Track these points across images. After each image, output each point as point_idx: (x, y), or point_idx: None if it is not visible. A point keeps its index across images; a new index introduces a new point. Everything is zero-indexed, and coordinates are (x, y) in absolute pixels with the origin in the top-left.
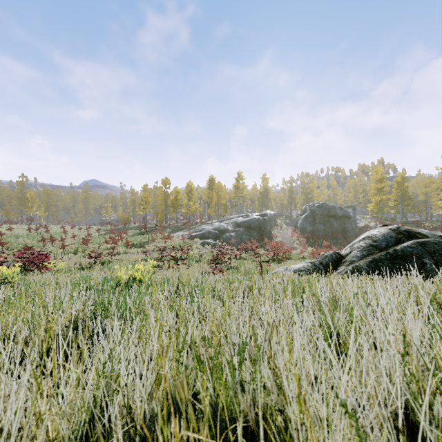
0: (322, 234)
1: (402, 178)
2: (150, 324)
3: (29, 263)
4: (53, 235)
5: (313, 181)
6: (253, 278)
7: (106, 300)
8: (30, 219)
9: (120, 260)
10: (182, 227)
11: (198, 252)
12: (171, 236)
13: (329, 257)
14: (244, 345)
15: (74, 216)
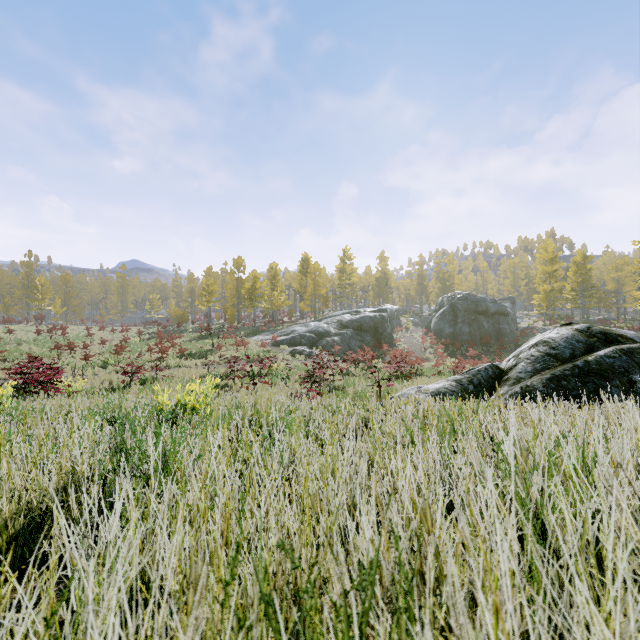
0: (466, 339)
1: (584, 257)
2: (191, 494)
3: (31, 381)
4: (73, 341)
5: (454, 262)
6: (368, 405)
7: (127, 443)
8: (40, 317)
9: (170, 376)
10: (263, 329)
11: (286, 365)
12: (246, 342)
13: (482, 372)
14: (371, 575)
15: (104, 313)
